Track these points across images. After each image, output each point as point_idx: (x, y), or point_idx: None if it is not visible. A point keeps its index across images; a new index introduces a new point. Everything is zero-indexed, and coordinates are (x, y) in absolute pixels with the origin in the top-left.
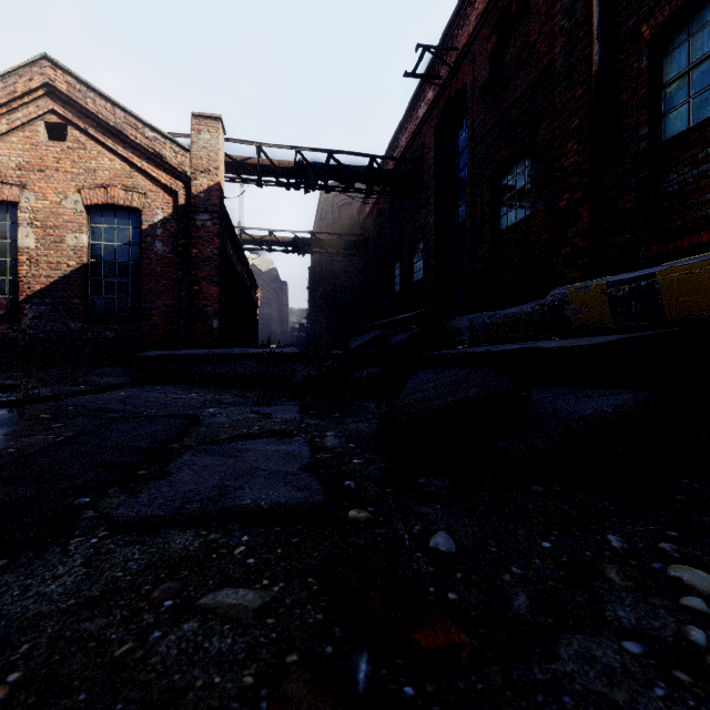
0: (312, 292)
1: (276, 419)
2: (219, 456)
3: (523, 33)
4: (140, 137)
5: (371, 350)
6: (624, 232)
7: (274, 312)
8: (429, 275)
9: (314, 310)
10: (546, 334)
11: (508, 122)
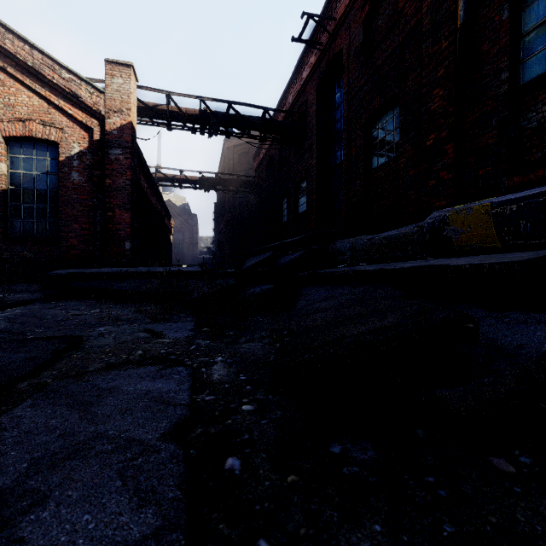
0: (217, 223)
1: (165, 340)
2: (64, 406)
3: (392, 2)
4: (57, 77)
5: (264, 268)
6: (486, 165)
7: (186, 238)
8: (312, 207)
9: (219, 237)
10: (424, 254)
11: (379, 77)
